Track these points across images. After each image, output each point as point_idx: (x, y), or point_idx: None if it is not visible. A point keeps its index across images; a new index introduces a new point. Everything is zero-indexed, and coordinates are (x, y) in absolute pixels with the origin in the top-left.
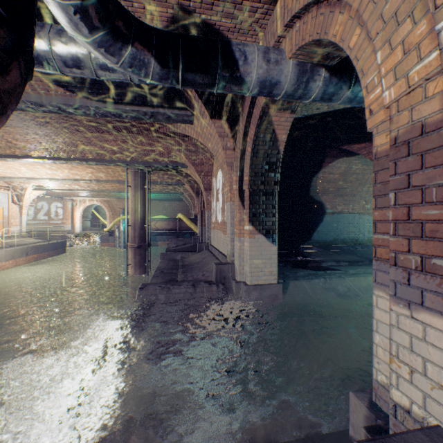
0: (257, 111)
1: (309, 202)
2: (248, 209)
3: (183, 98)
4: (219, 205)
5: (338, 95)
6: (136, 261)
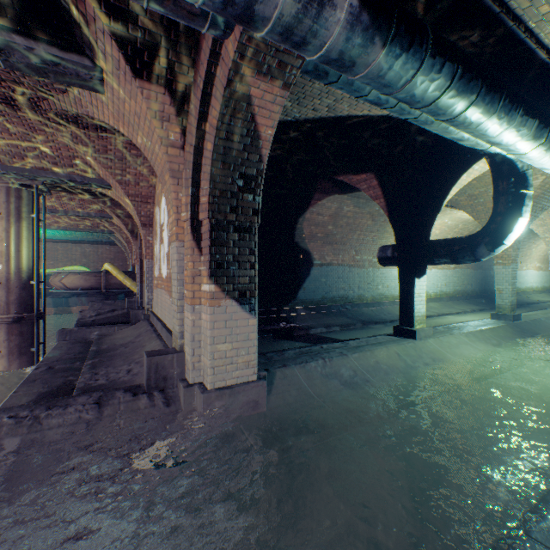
0: (224, 69)
1: (294, 250)
2: (208, 254)
3: (70, 22)
4: (163, 249)
5: (365, 56)
6: (11, 345)
